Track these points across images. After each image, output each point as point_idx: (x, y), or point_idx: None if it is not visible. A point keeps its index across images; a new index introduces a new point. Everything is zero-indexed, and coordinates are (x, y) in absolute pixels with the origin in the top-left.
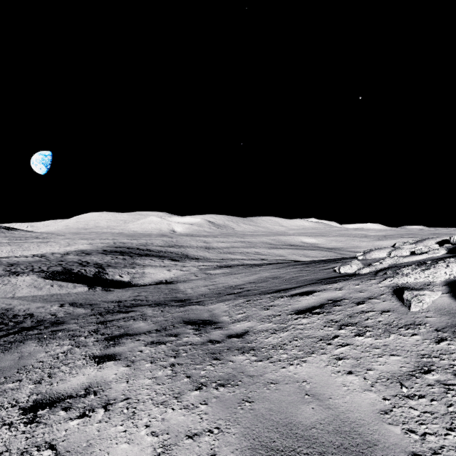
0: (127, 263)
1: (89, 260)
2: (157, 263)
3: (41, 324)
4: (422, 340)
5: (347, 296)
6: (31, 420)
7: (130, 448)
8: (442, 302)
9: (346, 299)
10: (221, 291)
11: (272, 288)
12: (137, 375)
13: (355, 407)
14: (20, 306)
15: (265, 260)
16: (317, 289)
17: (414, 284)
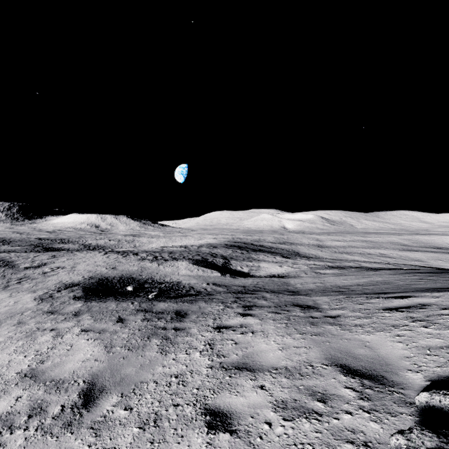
0: (244, 257)
1: (216, 252)
2: (270, 259)
3: (200, 293)
4: None
5: (438, 302)
6: (219, 331)
7: (267, 346)
8: None
9: (435, 305)
10: (327, 289)
11: (376, 291)
12: (266, 324)
13: (391, 353)
14: (184, 281)
15: (390, 264)
16: (414, 295)
17: None
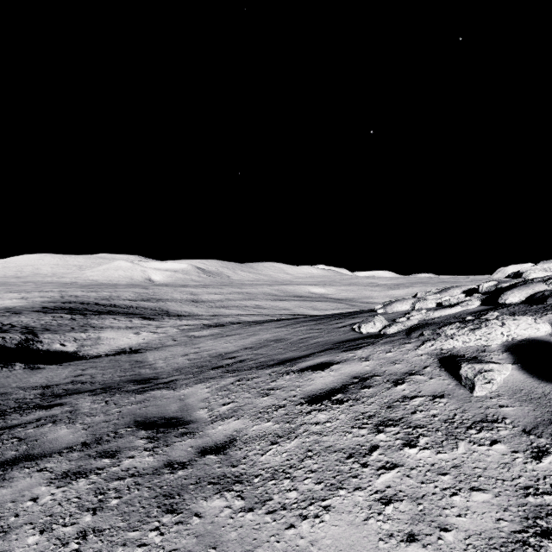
0: (76, 324)
1: (15, 322)
2: (122, 324)
3: None
4: (512, 453)
5: (378, 370)
6: None
7: None
8: (512, 379)
9: (378, 376)
10: (204, 363)
11: (274, 356)
12: None
13: None
14: None
15: (267, 315)
16: (335, 360)
17: (464, 350)
